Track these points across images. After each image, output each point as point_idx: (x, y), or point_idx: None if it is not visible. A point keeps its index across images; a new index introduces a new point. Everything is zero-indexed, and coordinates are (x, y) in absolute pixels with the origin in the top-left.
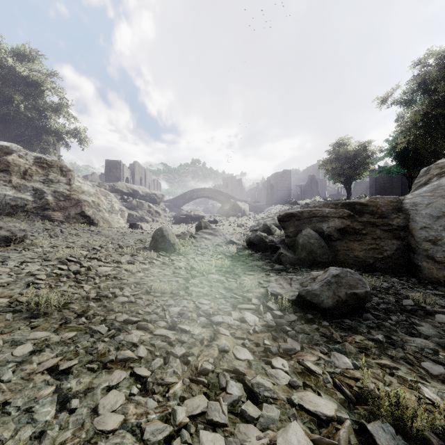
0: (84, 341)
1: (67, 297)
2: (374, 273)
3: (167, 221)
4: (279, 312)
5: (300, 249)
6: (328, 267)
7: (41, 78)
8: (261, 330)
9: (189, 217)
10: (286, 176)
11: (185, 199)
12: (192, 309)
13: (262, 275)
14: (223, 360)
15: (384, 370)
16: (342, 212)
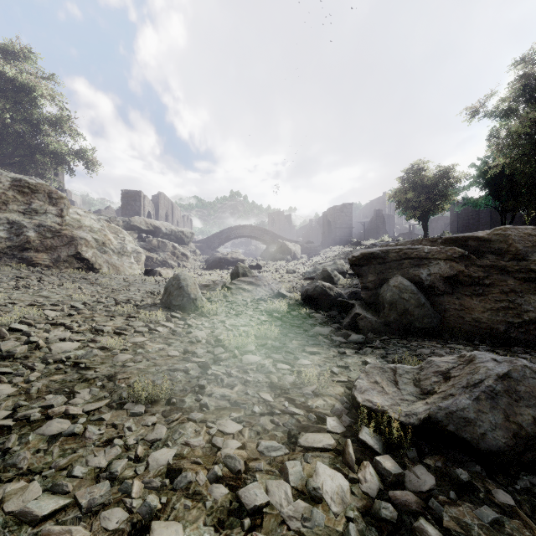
0: None
1: None
2: (513, 349)
3: (197, 266)
4: (392, 461)
5: (388, 309)
6: (432, 336)
7: (33, 81)
8: (364, 534)
9: (225, 262)
10: (347, 211)
11: (222, 238)
12: (202, 453)
13: (333, 354)
14: None
15: None
16: (451, 251)
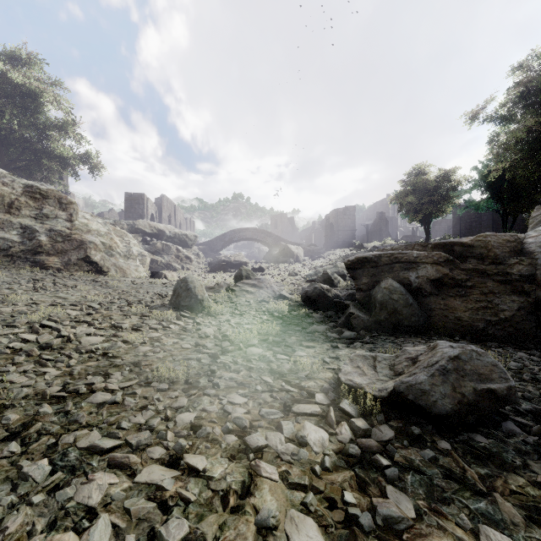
0: None
1: (4, 397)
2: (488, 344)
3: (200, 269)
4: (363, 422)
5: (379, 309)
6: (419, 333)
7: (40, 87)
8: (336, 464)
9: (228, 264)
10: (349, 214)
11: (225, 241)
12: (216, 416)
13: (326, 348)
14: None
15: None
16: (437, 256)
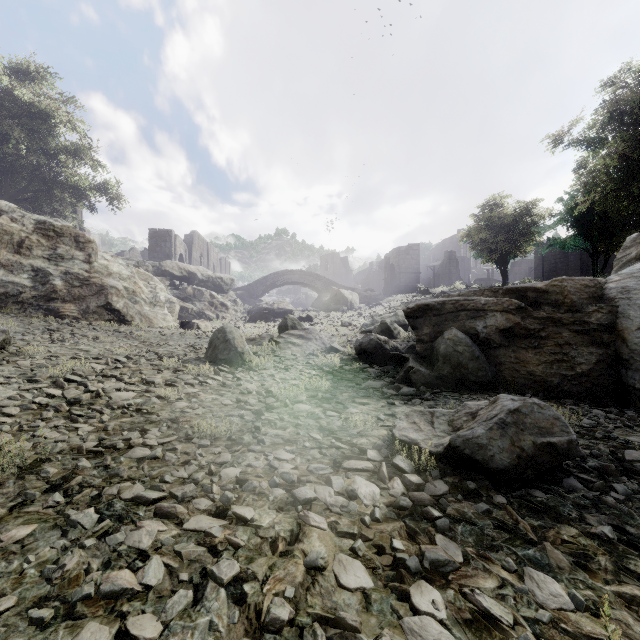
0: (45, 547)
1: (40, 451)
2: (562, 401)
3: (238, 318)
4: (416, 477)
5: (441, 362)
6: (486, 390)
7: (51, 106)
8: (386, 516)
9: (271, 313)
10: (413, 253)
11: (266, 285)
12: (263, 471)
13: (382, 405)
14: (314, 590)
15: (635, 613)
16: (507, 303)
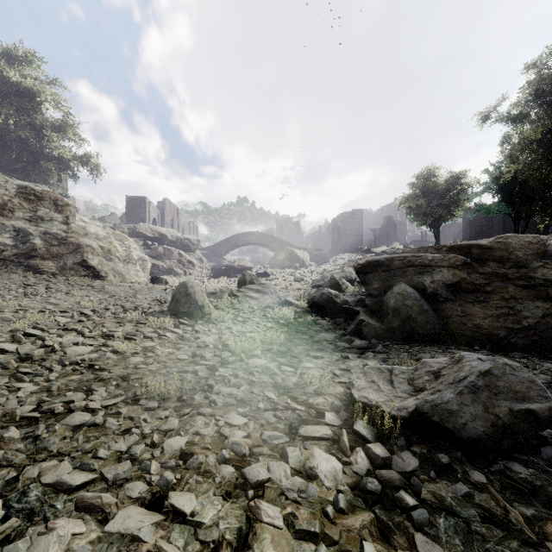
0: None
1: None
2: (511, 354)
3: (203, 274)
4: (381, 448)
5: (391, 315)
6: (434, 342)
7: (37, 86)
8: (352, 503)
9: (232, 269)
10: (357, 217)
11: (229, 246)
12: (211, 441)
13: (336, 358)
14: None
15: None
16: (453, 259)
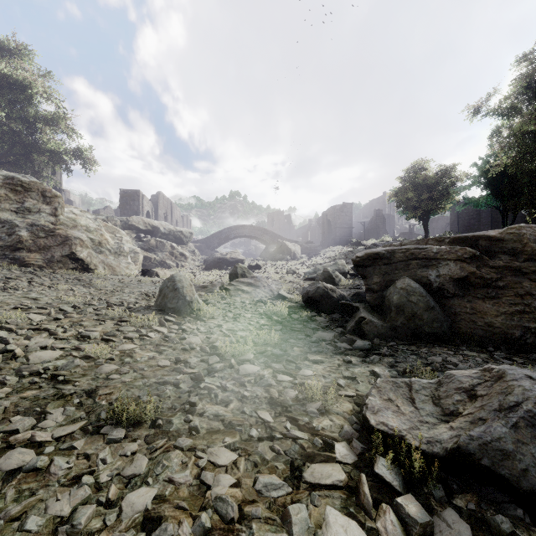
0: None
1: None
2: (531, 357)
3: (195, 266)
4: (416, 504)
5: (395, 313)
6: (442, 342)
7: (28, 78)
8: None
9: (224, 262)
10: (347, 211)
11: (221, 238)
12: (188, 494)
13: (338, 363)
14: None
15: None
16: (461, 251)
